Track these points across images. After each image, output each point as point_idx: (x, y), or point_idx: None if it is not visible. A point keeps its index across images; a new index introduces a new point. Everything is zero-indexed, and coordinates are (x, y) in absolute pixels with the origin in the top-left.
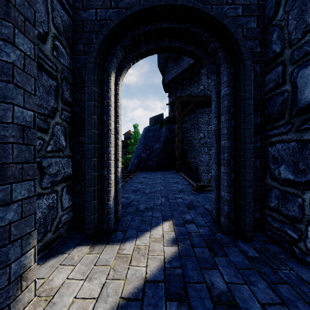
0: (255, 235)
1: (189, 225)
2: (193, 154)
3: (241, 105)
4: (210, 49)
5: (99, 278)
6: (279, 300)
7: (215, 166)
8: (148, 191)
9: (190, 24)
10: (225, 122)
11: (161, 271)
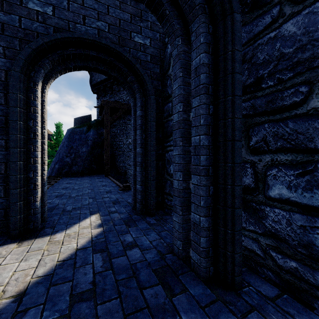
0: (158, 212)
1: (113, 214)
2: (122, 159)
3: (148, 125)
4: (129, 80)
5: (34, 257)
6: (159, 238)
7: (133, 167)
8: (75, 195)
9: (113, 58)
10: (139, 135)
11: (89, 242)
